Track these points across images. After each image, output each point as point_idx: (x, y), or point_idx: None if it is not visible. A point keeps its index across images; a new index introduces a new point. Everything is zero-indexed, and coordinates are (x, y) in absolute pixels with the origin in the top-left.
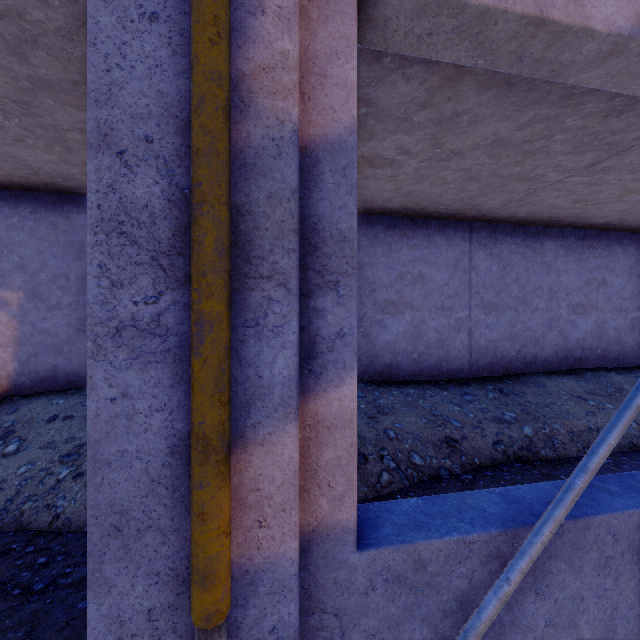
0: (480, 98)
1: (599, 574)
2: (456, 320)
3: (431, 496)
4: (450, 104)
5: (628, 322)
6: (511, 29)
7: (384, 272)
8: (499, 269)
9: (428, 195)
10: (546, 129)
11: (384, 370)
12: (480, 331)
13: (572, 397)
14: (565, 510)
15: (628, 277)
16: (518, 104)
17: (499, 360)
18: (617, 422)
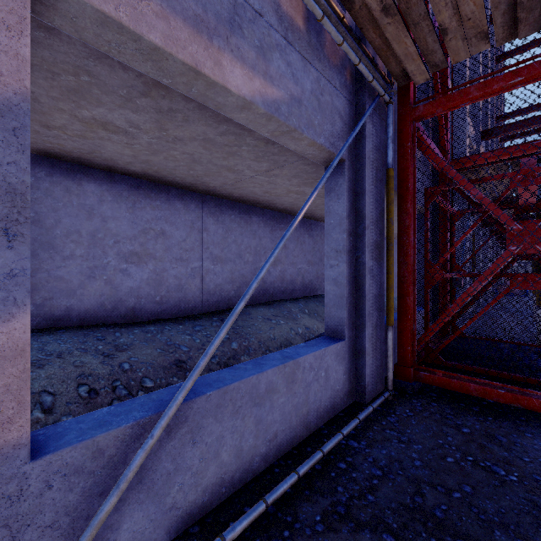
0: (188, 104)
1: (233, 419)
2: (192, 269)
3: (124, 401)
4: (166, 101)
5: (297, 271)
6: (180, 68)
7: (128, 226)
8: (223, 232)
9: (165, 167)
10: (236, 140)
11: (128, 313)
12: (210, 277)
13: (264, 319)
14: (192, 381)
15: (297, 243)
16: (215, 118)
17: (223, 298)
18: (226, 324)
